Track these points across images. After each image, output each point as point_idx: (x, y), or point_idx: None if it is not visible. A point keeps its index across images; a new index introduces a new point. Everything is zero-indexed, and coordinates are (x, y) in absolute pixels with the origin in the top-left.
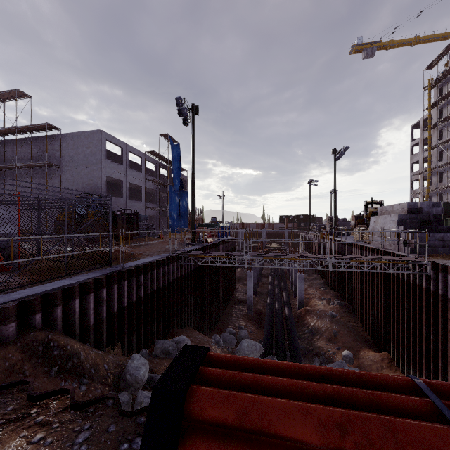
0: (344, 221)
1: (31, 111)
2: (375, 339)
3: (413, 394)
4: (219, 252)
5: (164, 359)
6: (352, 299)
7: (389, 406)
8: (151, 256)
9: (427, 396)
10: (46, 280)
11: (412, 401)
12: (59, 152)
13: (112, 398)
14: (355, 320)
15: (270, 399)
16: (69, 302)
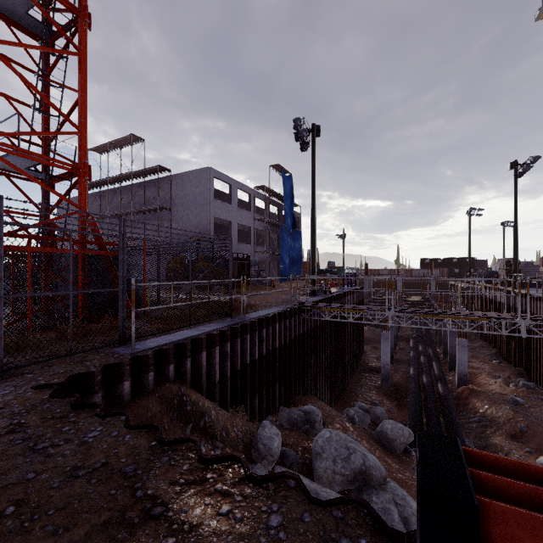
0: (529, 266)
1: (144, 155)
2: None
3: None
4: (351, 305)
5: (293, 431)
6: None
7: None
8: (270, 308)
9: None
10: (173, 329)
11: None
12: (169, 195)
13: (292, 477)
14: None
15: None
16: (197, 355)
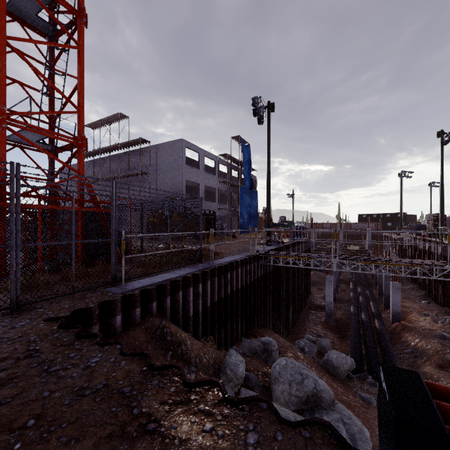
0: None
1: (128, 129)
2: None
3: None
4: (301, 253)
5: (254, 359)
6: None
7: None
8: (233, 255)
9: None
10: (155, 273)
11: None
12: (149, 162)
13: (263, 401)
14: None
15: None
16: (174, 294)
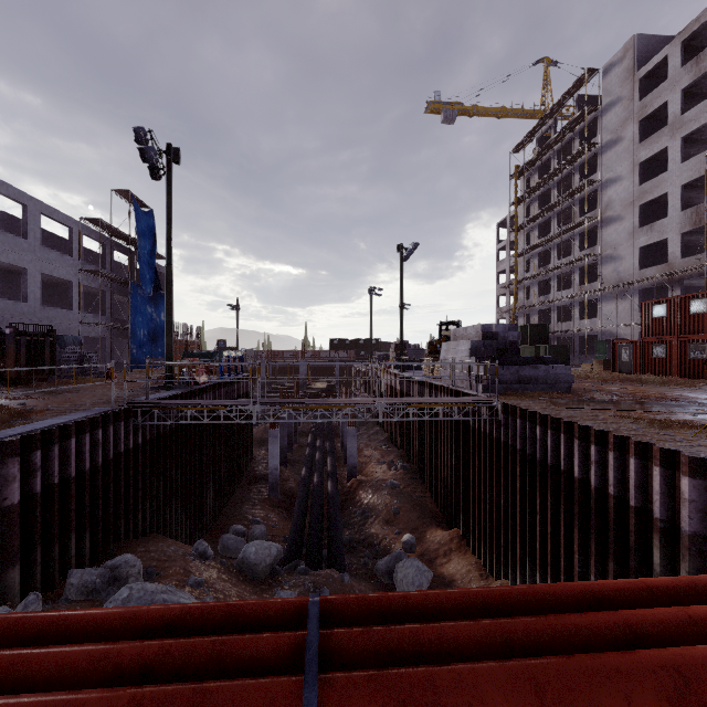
0: (417, 349)
1: None
2: (445, 513)
3: (300, 626)
4: (210, 401)
5: (78, 605)
6: (420, 459)
7: (239, 658)
8: (69, 414)
9: (307, 627)
10: None
11: (279, 641)
12: None
13: None
14: (423, 488)
15: (3, 703)
16: None
